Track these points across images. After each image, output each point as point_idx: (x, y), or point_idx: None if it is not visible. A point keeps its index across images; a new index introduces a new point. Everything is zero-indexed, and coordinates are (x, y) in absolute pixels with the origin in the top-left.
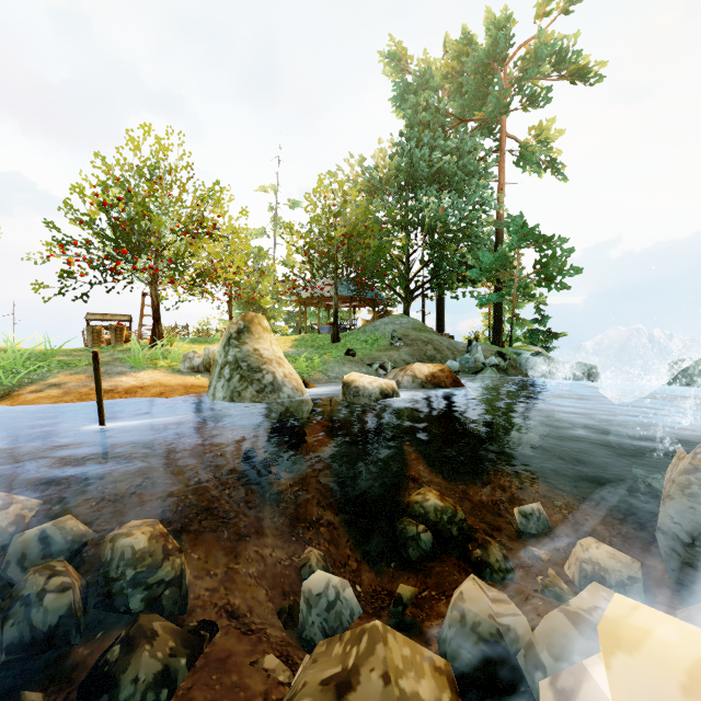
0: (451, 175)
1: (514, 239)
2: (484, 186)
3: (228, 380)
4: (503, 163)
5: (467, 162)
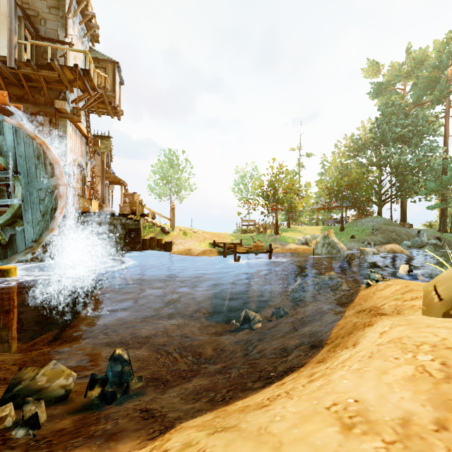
0: (409, 137)
1: (450, 175)
2: (432, 141)
3: (326, 248)
4: (447, 124)
5: (421, 125)
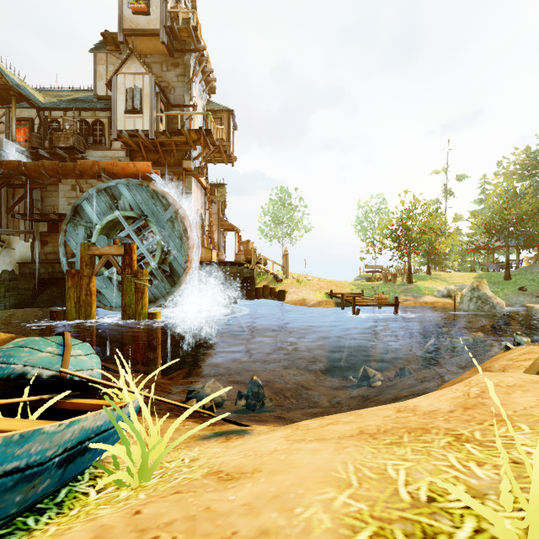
0: None
1: None
2: None
3: (475, 303)
4: None
5: None
